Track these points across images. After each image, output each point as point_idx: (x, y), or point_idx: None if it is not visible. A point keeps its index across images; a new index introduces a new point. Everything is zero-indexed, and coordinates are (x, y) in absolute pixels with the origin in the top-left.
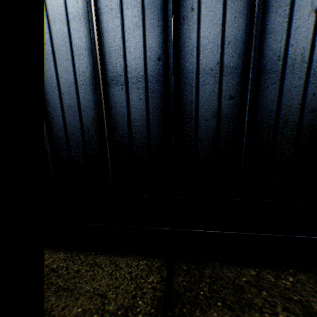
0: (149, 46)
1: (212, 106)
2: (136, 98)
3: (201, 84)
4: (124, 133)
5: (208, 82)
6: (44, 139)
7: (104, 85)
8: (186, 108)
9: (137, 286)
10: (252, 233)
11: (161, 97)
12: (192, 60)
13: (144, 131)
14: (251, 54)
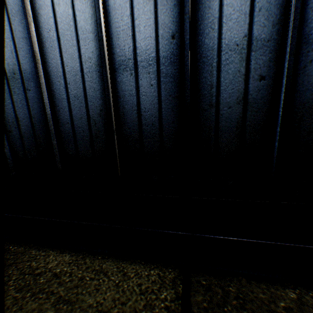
0: (161, 22)
1: (236, 89)
2: (146, 85)
3: (223, 63)
4: (133, 125)
5: (232, 60)
6: (51, 133)
7: (111, 71)
8: (205, 93)
9: (148, 303)
10: (286, 243)
11: (175, 81)
12: (213, 34)
13: (156, 122)
14: (290, 20)
